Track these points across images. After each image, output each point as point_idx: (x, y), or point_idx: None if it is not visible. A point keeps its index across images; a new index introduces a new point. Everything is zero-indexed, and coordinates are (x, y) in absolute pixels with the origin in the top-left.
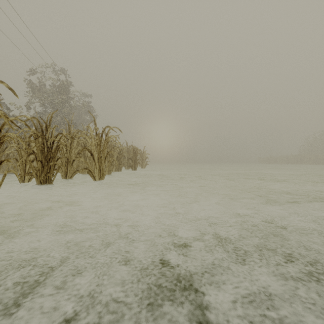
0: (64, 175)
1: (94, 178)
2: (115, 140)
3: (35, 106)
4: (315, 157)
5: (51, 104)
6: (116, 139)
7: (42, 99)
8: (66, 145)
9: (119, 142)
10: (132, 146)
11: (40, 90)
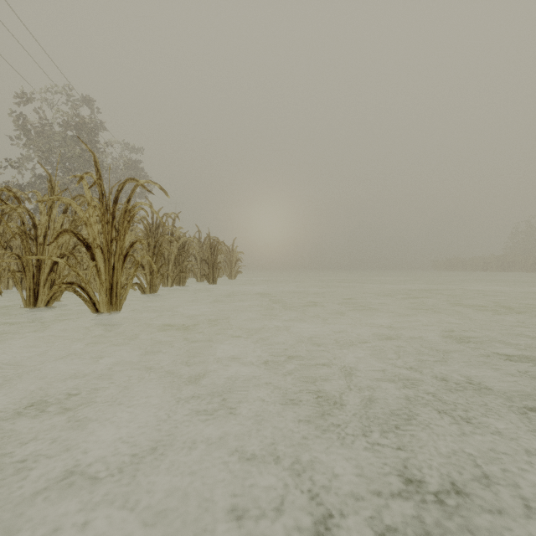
0: (30, 298)
1: (96, 308)
2: (172, 224)
3: (34, 165)
4: (534, 260)
5: (62, 160)
6: (154, 211)
7: (43, 150)
8: (0, 218)
9: (160, 218)
10: (209, 235)
11: (41, 135)
